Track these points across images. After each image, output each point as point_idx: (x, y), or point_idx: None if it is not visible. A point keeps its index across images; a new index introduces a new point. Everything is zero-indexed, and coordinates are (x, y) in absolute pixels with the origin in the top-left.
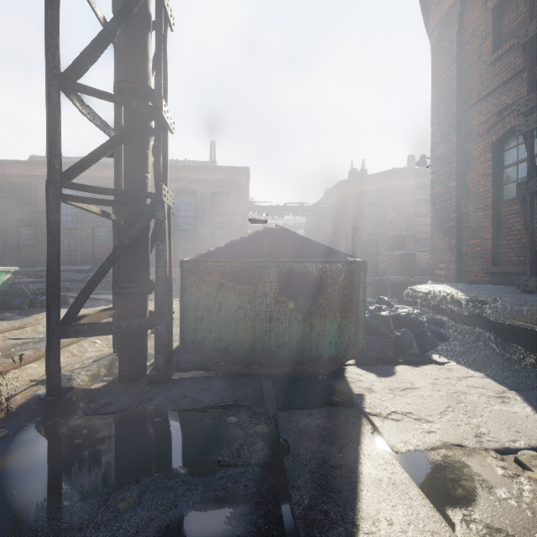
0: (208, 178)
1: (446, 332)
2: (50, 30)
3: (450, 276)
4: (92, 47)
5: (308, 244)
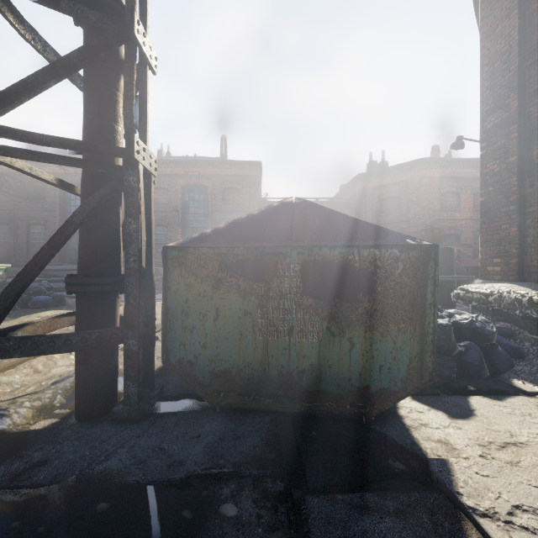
0: (218, 173)
1: (521, 346)
2: None
3: (510, 273)
4: None
5: (344, 222)
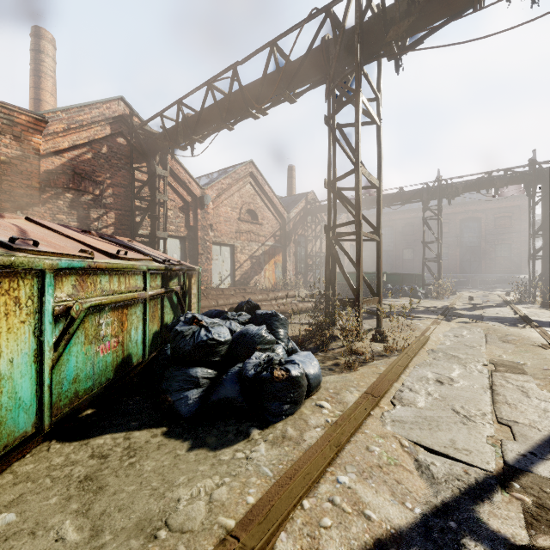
0: (491, 207)
1: None
2: (533, 225)
3: None
4: (542, 225)
5: None
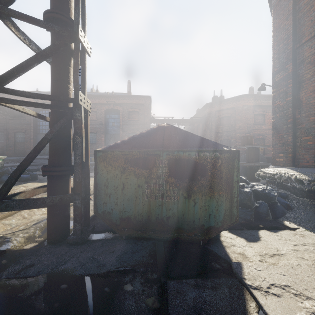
0: (126, 102)
1: (291, 203)
2: None
3: (288, 162)
4: None
5: (191, 137)
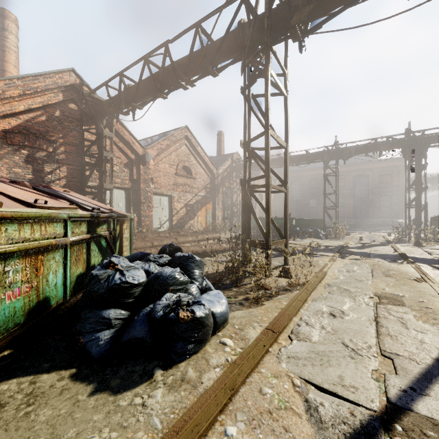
0: (376, 167)
1: None
2: (408, 180)
3: None
4: (415, 181)
5: None
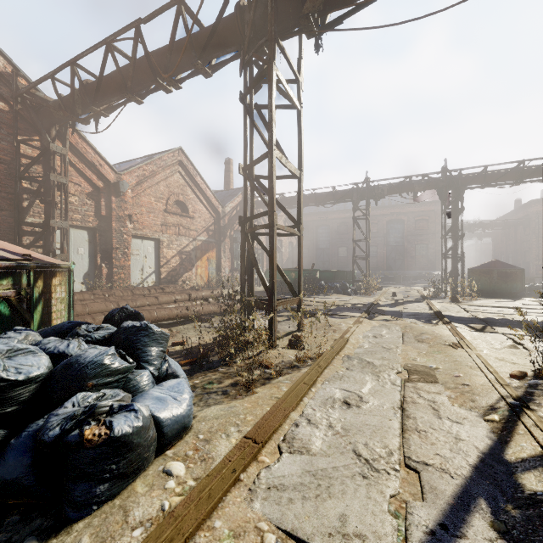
0: (412, 210)
1: None
2: (445, 226)
3: None
4: (452, 227)
5: (506, 265)
